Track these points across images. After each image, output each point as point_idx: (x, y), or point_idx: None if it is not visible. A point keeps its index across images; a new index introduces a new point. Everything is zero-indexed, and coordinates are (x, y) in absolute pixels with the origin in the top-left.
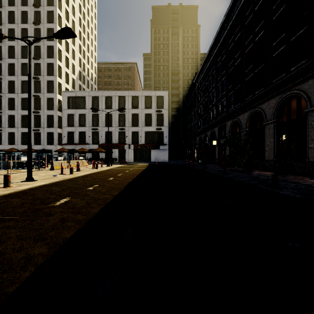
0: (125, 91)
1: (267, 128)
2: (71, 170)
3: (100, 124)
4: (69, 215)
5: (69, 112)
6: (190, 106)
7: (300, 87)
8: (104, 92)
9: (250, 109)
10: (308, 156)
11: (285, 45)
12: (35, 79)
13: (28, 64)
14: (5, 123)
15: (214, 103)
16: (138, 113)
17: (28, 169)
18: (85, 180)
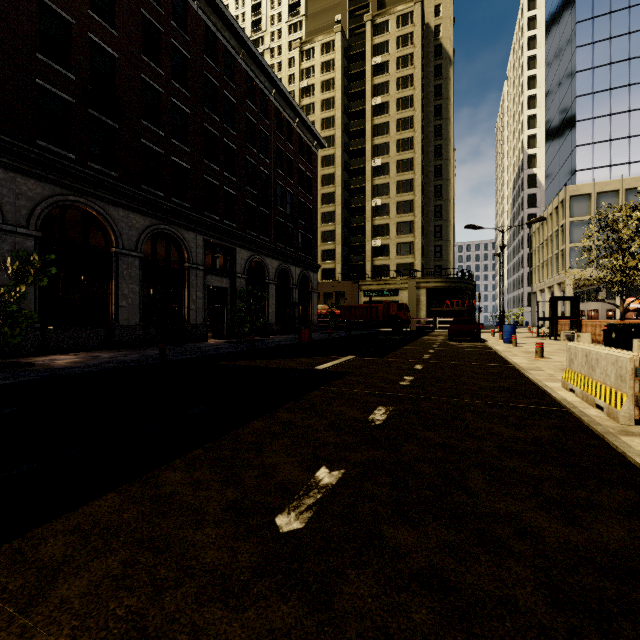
0: None
1: None
2: None
3: None
4: None
5: None
6: None
7: None
8: None
9: None
10: None
11: None
12: None
13: None
14: None
15: None
16: None
17: None
18: None
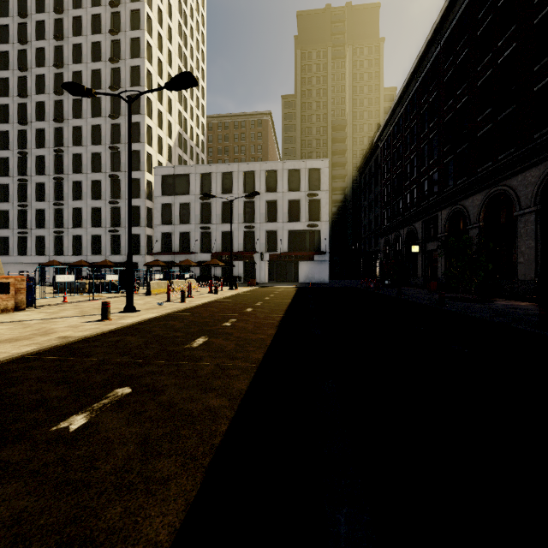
0: (255, 163)
1: (522, 222)
2: (183, 295)
3: (214, 219)
4: (224, 361)
5: (165, 200)
6: (366, 184)
7: None
8: (220, 167)
9: (488, 188)
10: None
11: None
12: (112, 150)
13: (101, 126)
14: (68, 222)
15: (414, 178)
16: (276, 199)
17: (127, 293)
18: (210, 312)
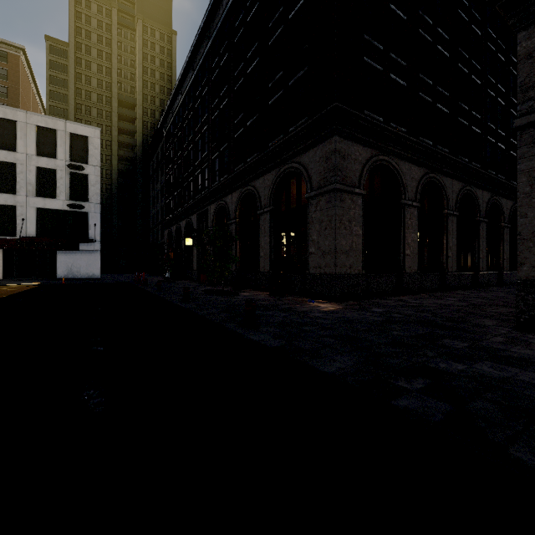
0: None
1: (262, 220)
2: None
3: None
4: None
5: None
6: (154, 172)
7: (301, 159)
8: None
9: (241, 187)
10: (309, 266)
11: (283, 90)
12: None
13: None
14: None
15: (191, 171)
16: (14, 161)
17: None
18: None
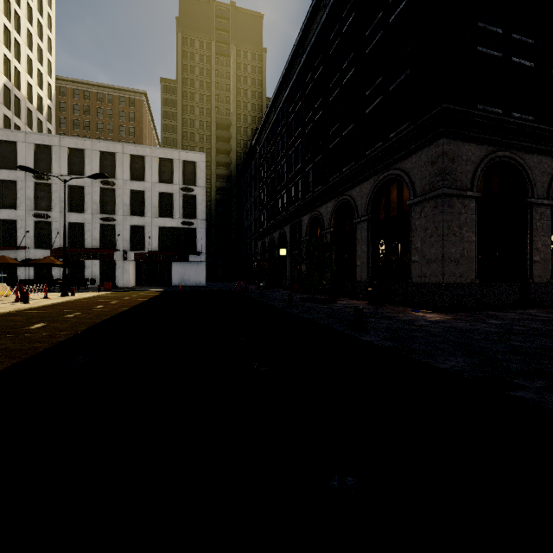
0: (116, 143)
1: (359, 229)
2: None
3: (56, 206)
4: None
5: None
6: (247, 187)
7: (402, 165)
8: (65, 140)
9: (336, 197)
10: (411, 275)
11: (382, 96)
12: None
13: None
14: None
15: (284, 184)
16: (144, 189)
17: None
18: None
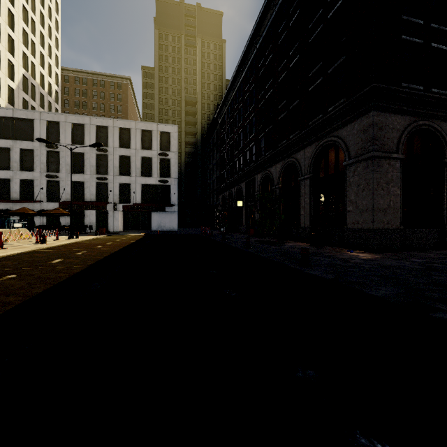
0: (108, 119)
1: (303, 185)
2: None
3: (63, 168)
4: None
5: (0, 144)
6: (210, 151)
7: (339, 133)
8: (69, 117)
9: (284, 159)
10: (346, 222)
11: (322, 77)
12: None
13: None
14: None
15: (240, 149)
16: (129, 154)
17: None
18: None
